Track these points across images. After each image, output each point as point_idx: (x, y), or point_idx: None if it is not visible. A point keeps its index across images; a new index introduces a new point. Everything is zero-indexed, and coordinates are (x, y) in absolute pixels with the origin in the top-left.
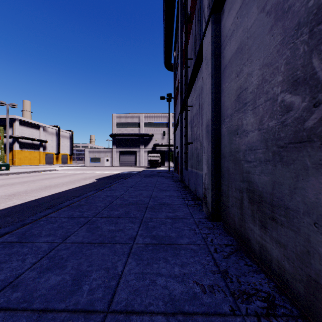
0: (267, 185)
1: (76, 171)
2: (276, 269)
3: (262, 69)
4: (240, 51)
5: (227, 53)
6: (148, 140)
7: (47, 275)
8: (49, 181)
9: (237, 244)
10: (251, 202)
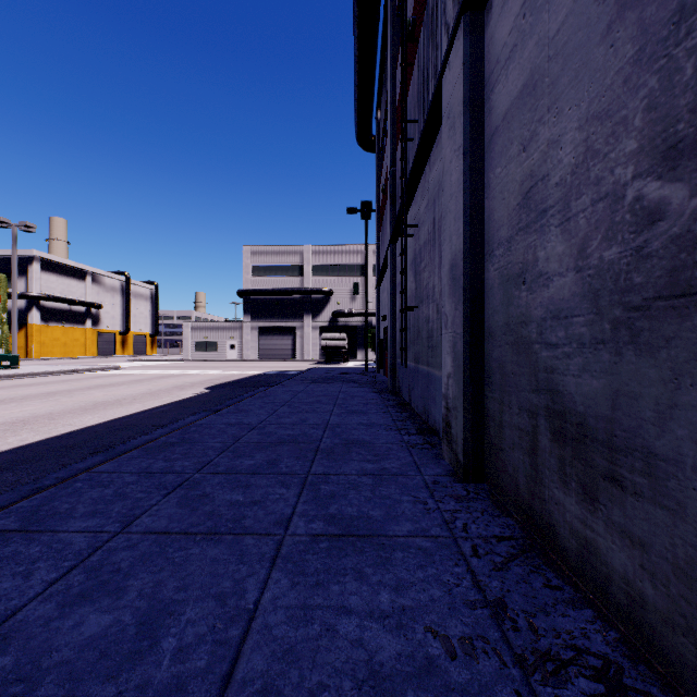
0: (598, 401)
1: (163, 370)
2: (623, 600)
3: (585, 127)
4: (531, 92)
5: (500, 99)
6: (321, 302)
7: (80, 612)
8: (104, 393)
9: (523, 535)
10: (557, 439)
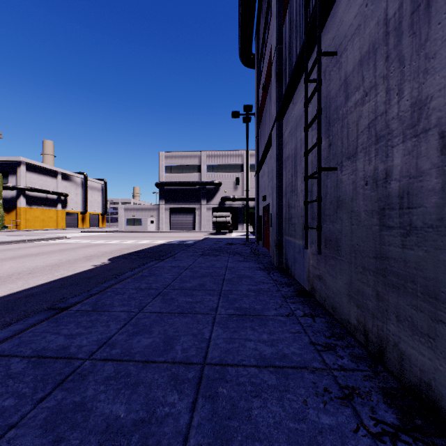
0: None
1: (96, 239)
2: None
3: None
4: None
5: None
6: (213, 191)
7: None
8: (14, 264)
9: None
10: None
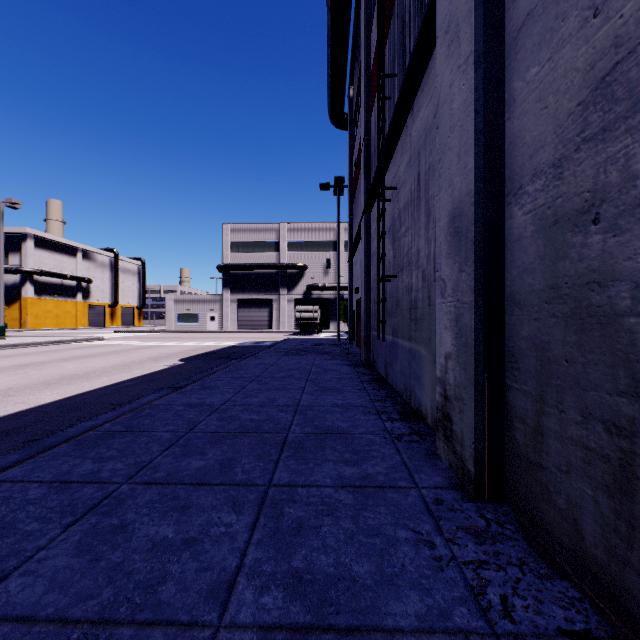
0: None
1: (145, 341)
2: None
3: None
4: None
5: None
6: (296, 277)
7: None
8: (76, 365)
9: (608, 630)
10: None
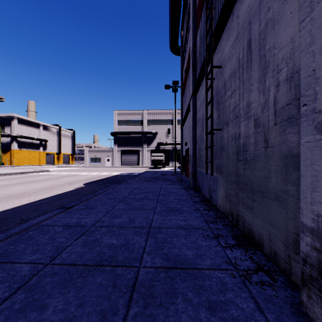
0: None
1: (70, 172)
2: None
3: None
4: None
5: None
6: (152, 138)
7: None
8: (22, 187)
9: None
10: None
